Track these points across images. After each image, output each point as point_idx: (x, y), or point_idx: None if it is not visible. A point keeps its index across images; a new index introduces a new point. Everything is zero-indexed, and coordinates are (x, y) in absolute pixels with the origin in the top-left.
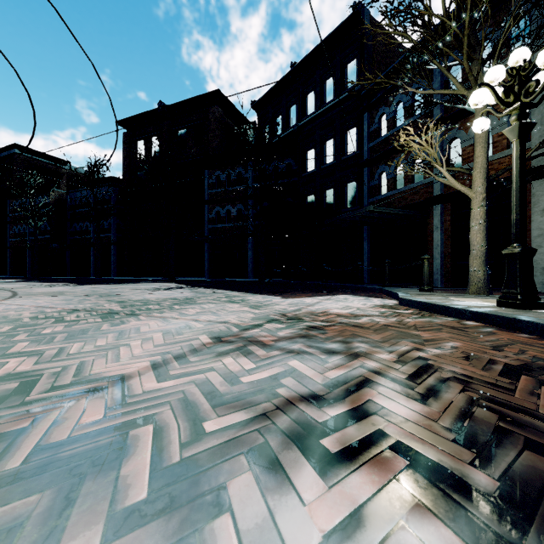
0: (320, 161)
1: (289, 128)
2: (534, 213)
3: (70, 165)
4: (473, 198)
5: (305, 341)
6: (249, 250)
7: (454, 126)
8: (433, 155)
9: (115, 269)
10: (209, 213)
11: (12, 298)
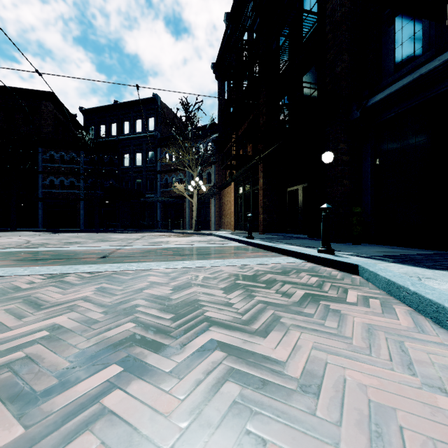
0: (133, 162)
1: (111, 136)
2: (212, 206)
3: None
4: (194, 203)
5: (159, 236)
6: (81, 209)
7: (187, 185)
8: (183, 190)
9: None
10: (43, 180)
11: None
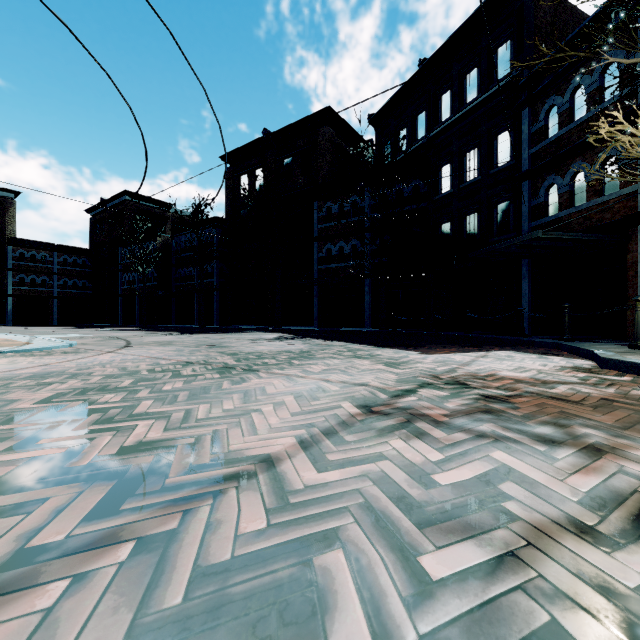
0: (458, 178)
1: (416, 142)
2: None
3: (175, 207)
4: None
5: (493, 419)
6: (366, 294)
7: None
8: None
9: (218, 316)
10: (319, 252)
11: (127, 348)
